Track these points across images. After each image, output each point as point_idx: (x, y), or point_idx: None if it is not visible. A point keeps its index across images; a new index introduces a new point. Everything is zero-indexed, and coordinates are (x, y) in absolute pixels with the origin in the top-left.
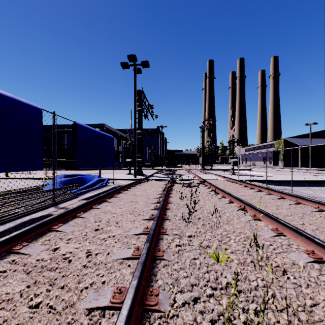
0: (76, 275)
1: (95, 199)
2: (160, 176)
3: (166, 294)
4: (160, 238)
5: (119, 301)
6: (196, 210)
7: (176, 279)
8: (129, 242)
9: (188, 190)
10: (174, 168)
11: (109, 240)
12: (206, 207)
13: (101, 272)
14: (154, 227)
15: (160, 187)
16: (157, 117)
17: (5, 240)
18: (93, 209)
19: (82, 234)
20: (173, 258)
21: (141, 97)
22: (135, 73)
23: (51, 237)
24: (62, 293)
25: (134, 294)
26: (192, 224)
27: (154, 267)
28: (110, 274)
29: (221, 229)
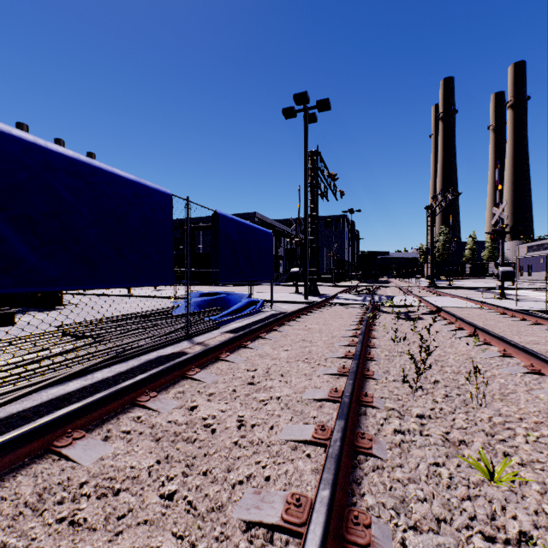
0: (224, 457)
1: (245, 333)
2: (349, 299)
3: (386, 529)
4: (362, 412)
5: (297, 521)
6: (430, 366)
7: (402, 500)
8: (305, 413)
9: (406, 326)
10: (374, 285)
11: (272, 404)
12: (449, 362)
13: (262, 460)
14: (350, 392)
15: (351, 318)
16: (343, 194)
17: (129, 386)
18: (243, 350)
19: (228, 388)
20: (392, 457)
21: (317, 163)
22: (306, 123)
23: (185, 388)
24: (204, 483)
25: (326, 517)
26: (422, 392)
27: (355, 468)
28: (277, 466)
29: (488, 409)
